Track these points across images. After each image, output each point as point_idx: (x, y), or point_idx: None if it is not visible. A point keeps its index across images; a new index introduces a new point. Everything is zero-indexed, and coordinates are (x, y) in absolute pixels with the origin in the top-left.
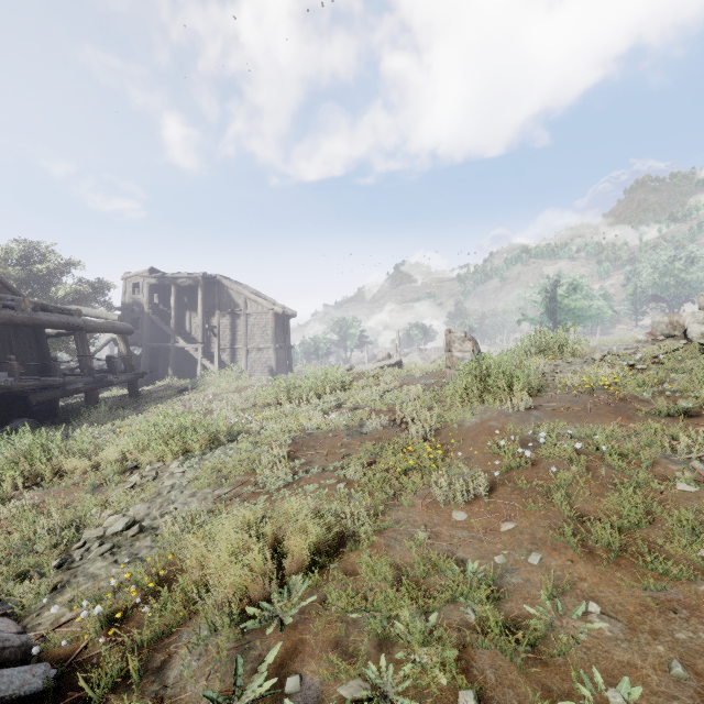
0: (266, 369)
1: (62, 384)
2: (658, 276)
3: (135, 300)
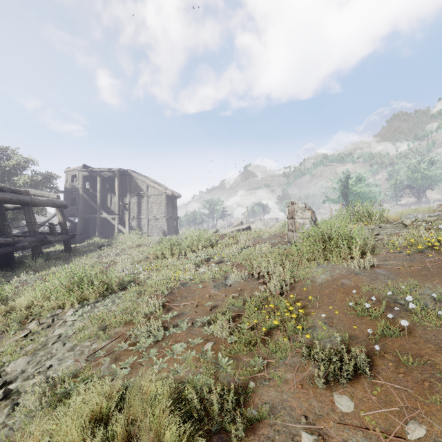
0: (161, 231)
1: (12, 242)
2: (410, 173)
3: (74, 186)
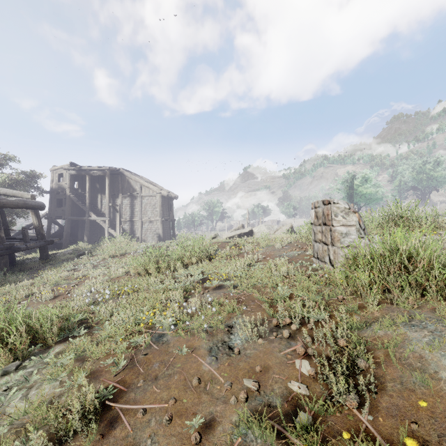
0: (155, 235)
1: None
2: (416, 174)
3: (60, 186)
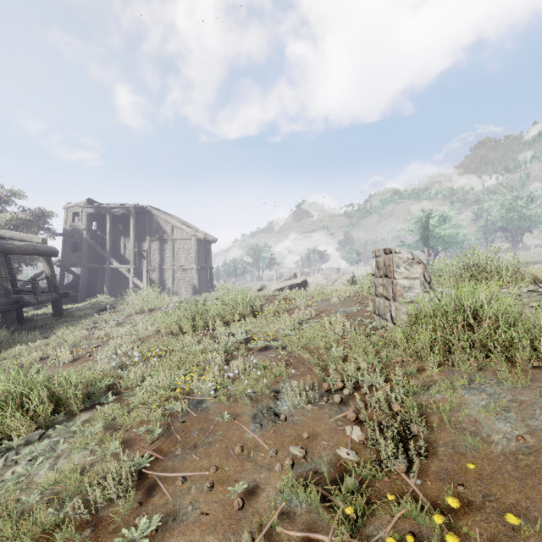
0: (190, 286)
1: None
2: (505, 212)
3: (75, 227)
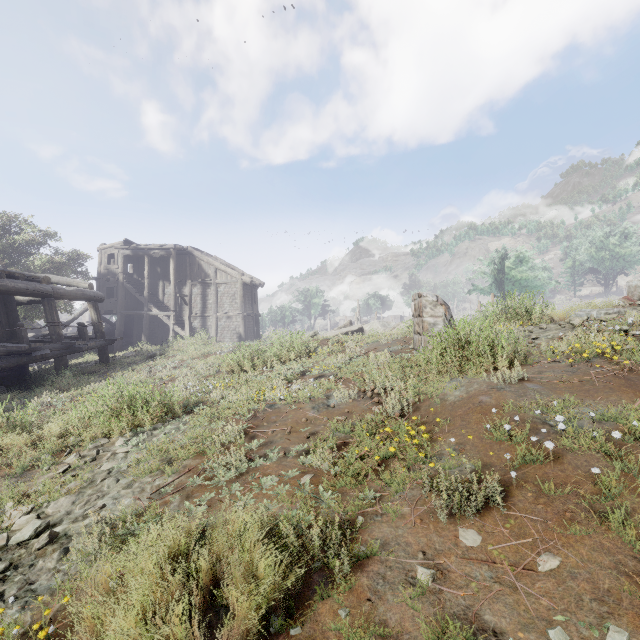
0: (235, 335)
1: (28, 350)
2: (595, 250)
3: (111, 270)
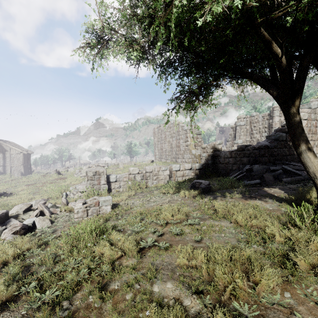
0: (20, 173)
1: None
2: None
3: None
